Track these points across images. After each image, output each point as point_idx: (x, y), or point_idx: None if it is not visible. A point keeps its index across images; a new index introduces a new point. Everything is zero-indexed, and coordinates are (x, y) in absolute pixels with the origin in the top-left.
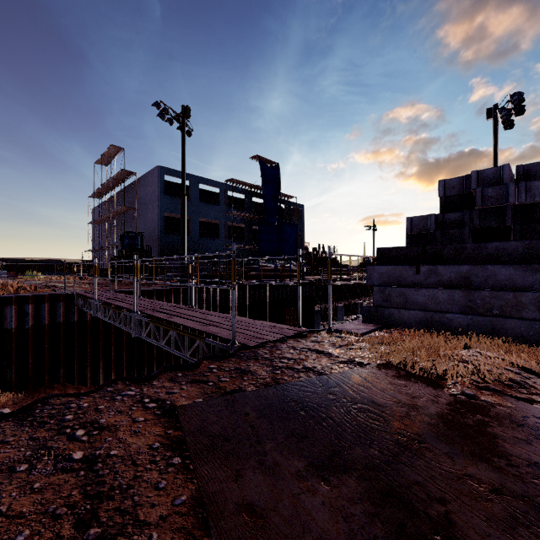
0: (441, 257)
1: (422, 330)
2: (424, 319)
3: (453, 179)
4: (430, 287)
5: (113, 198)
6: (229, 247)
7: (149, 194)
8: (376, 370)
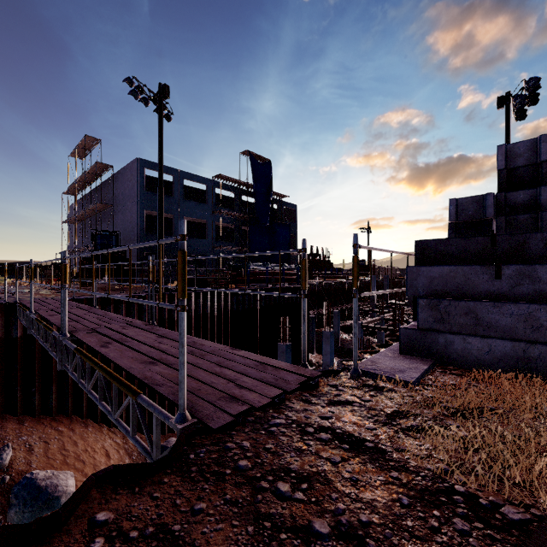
0: (524, 253)
1: (512, 373)
2: (511, 353)
3: (519, 143)
4: (521, 301)
5: (90, 195)
6: (217, 249)
7: (128, 189)
8: None
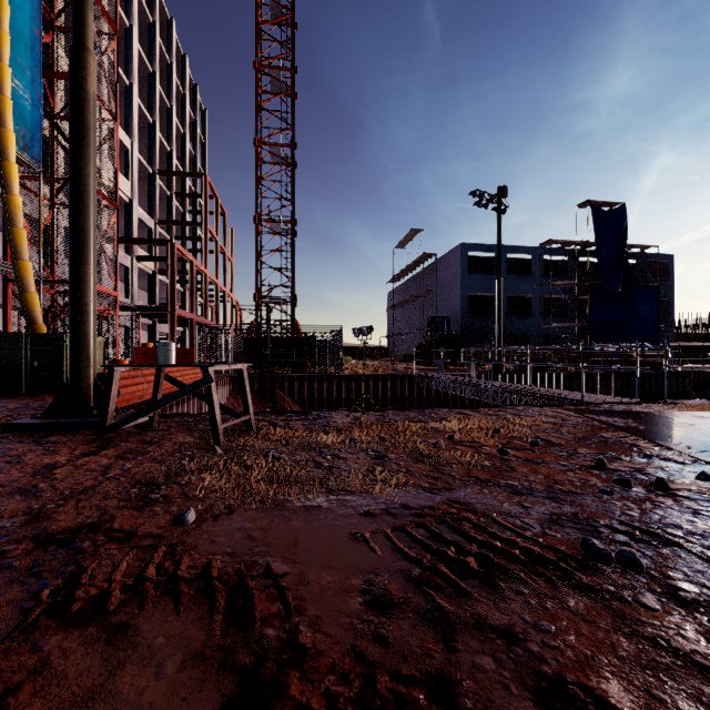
0: None
1: None
2: None
3: None
4: None
5: (410, 281)
6: (545, 327)
7: (451, 274)
8: (682, 412)
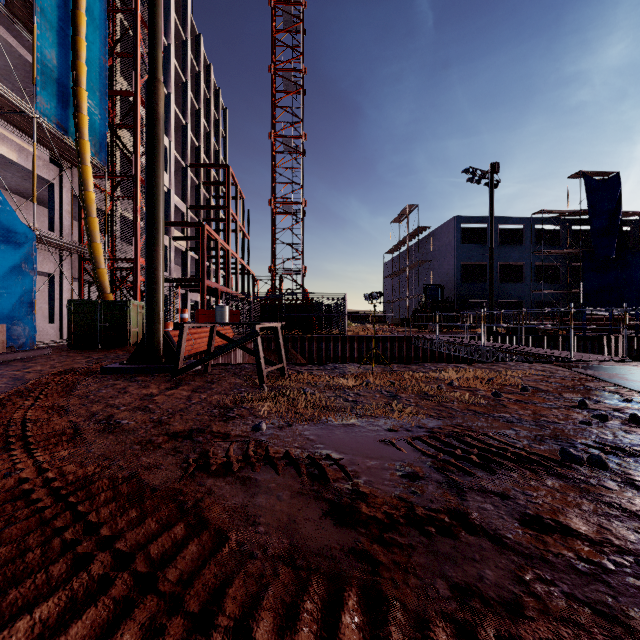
0: None
1: None
2: None
3: None
4: None
5: (405, 252)
6: (536, 292)
7: (444, 245)
8: None
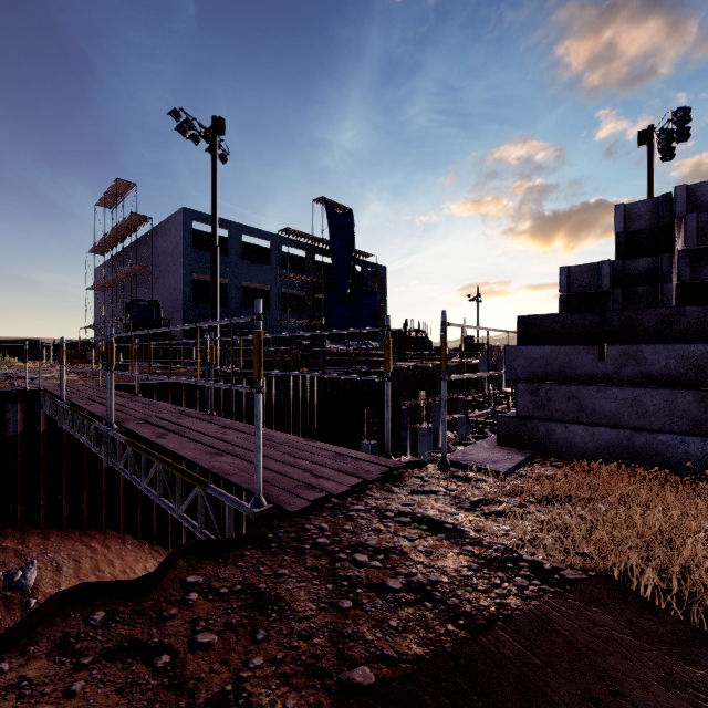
0: (636, 331)
1: (614, 464)
2: (615, 442)
3: (640, 202)
4: (627, 384)
5: (122, 254)
6: (283, 323)
7: (171, 248)
8: (599, 610)
